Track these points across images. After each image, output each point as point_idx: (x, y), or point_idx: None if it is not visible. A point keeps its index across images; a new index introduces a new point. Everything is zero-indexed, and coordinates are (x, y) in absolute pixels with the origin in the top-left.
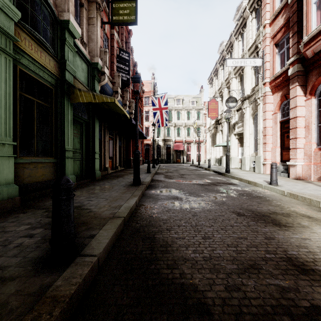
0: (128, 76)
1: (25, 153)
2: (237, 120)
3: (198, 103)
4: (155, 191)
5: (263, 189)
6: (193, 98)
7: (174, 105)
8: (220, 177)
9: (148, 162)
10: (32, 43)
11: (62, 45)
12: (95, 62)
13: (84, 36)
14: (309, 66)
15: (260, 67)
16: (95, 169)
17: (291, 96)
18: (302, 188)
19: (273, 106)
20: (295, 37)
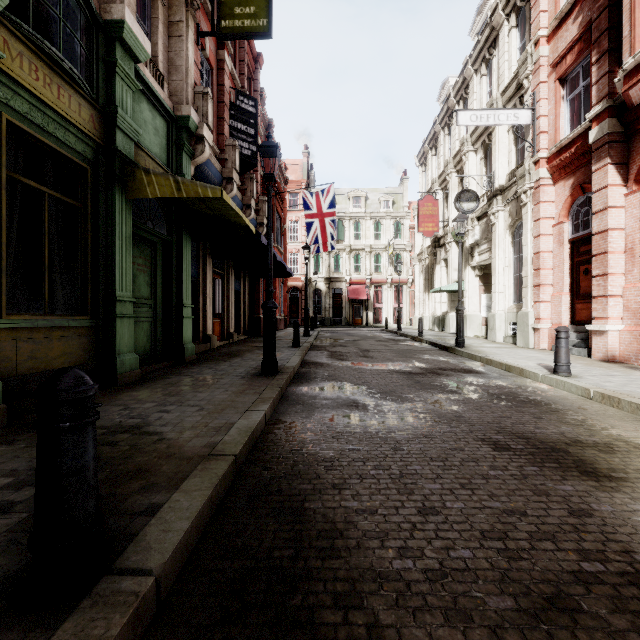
0: (253, 147)
1: (37, 306)
2: (478, 237)
3: (398, 204)
4: (308, 388)
5: (540, 384)
6: (388, 194)
7: (349, 209)
8: (445, 357)
9: (296, 325)
10: (38, 67)
11: (109, 76)
12: (182, 115)
13: (158, 61)
14: (634, 122)
15: (528, 129)
16: (183, 341)
17: (594, 187)
18: (625, 382)
19: (555, 207)
20: (604, 62)
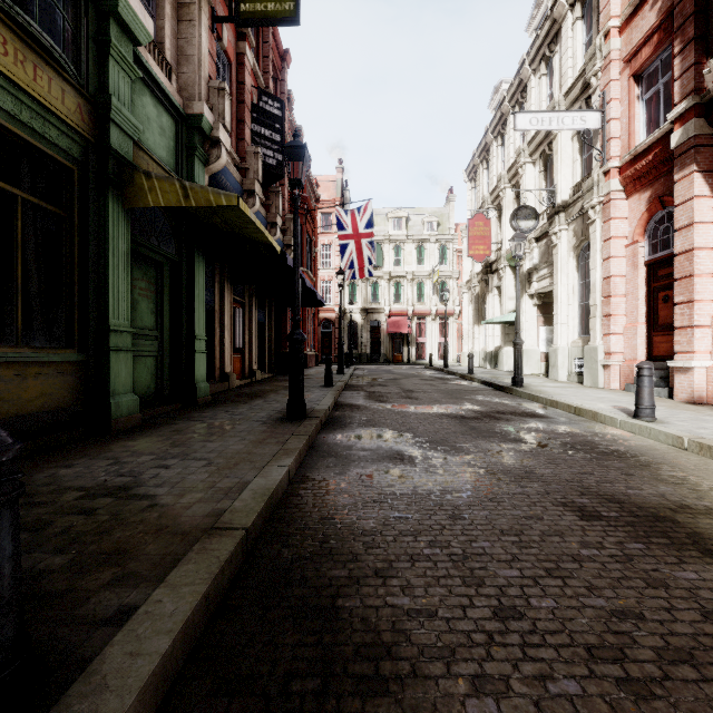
0: (279, 156)
1: (23, 338)
2: (537, 261)
3: (443, 226)
4: (342, 435)
5: (619, 431)
6: (432, 214)
7: (389, 231)
8: (501, 398)
9: (328, 361)
10: (6, 38)
11: (101, 59)
12: (194, 113)
13: (165, 48)
14: None
15: (596, 134)
16: (195, 379)
17: (677, 199)
18: None
19: (629, 225)
20: (690, 52)
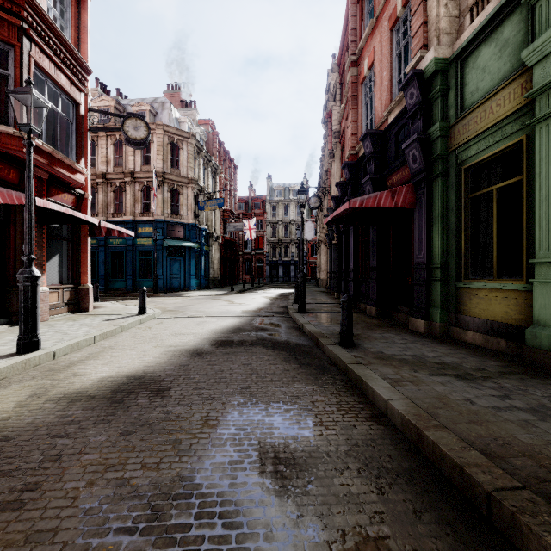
0: None
1: None
2: None
3: None
4: None
5: None
6: None
7: None
8: None
9: None
10: None
11: None
12: None
13: None
14: None
15: None
16: None
17: None
18: None
19: None
20: None
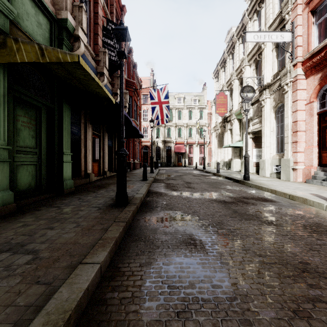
0: None
1: None
2: (252, 115)
3: (201, 101)
4: (150, 218)
5: None
6: (196, 96)
7: (175, 104)
8: (240, 187)
9: (144, 167)
10: None
11: None
12: (62, 18)
13: None
14: None
15: (288, 45)
16: (63, 178)
17: None
18: None
19: (307, 93)
20: None
